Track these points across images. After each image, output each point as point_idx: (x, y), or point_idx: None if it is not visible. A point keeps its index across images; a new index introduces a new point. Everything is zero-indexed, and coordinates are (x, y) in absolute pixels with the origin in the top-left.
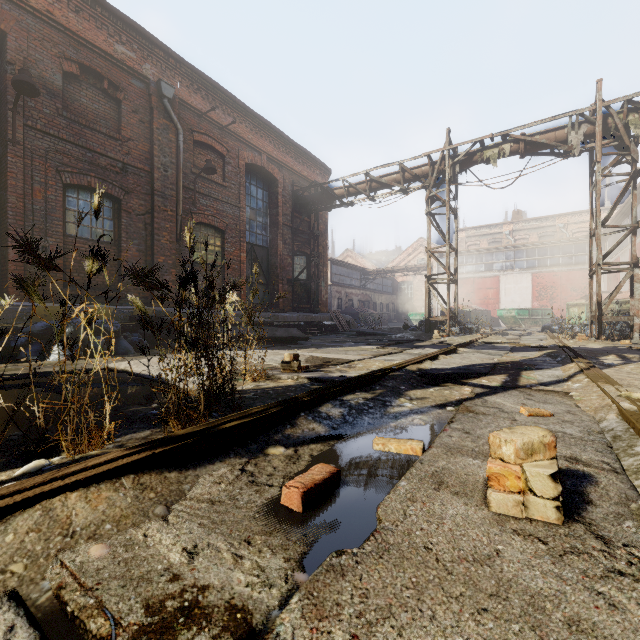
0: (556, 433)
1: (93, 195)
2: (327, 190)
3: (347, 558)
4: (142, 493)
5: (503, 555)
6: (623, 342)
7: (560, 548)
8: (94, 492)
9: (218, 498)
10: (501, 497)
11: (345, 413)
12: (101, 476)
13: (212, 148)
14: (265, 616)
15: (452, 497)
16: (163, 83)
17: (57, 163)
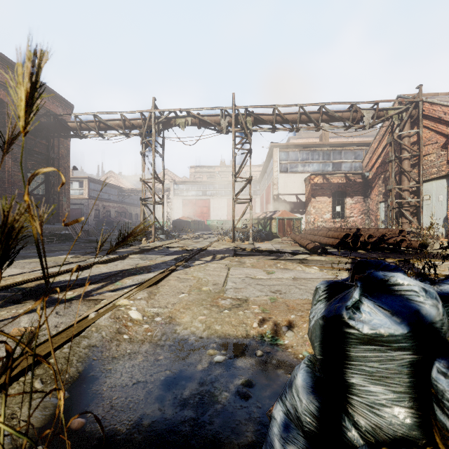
0: None
1: None
2: (61, 121)
3: None
4: None
5: None
6: (245, 243)
7: None
8: None
9: None
10: None
11: None
12: None
13: None
14: None
15: None
16: None
17: None
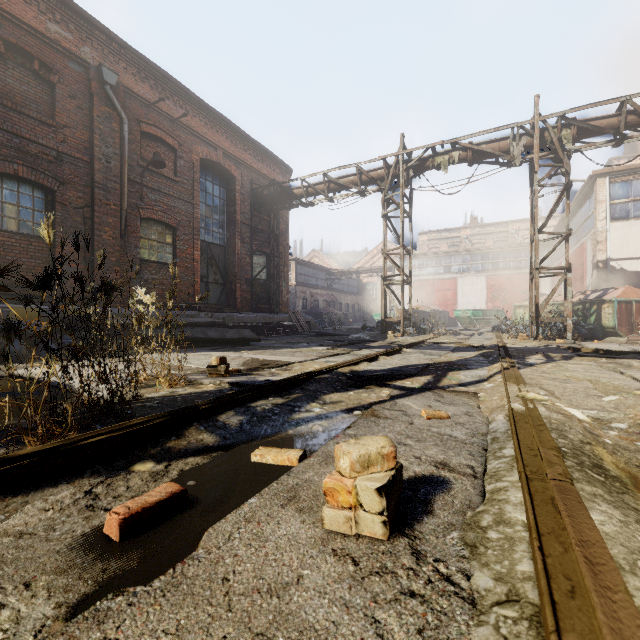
0: (442, 436)
1: (21, 185)
2: (286, 189)
3: (122, 600)
4: None
5: (303, 582)
6: (558, 341)
7: (368, 569)
8: None
9: (32, 529)
10: (333, 513)
11: (244, 421)
12: None
13: (162, 141)
14: None
15: (294, 514)
16: (104, 68)
17: None
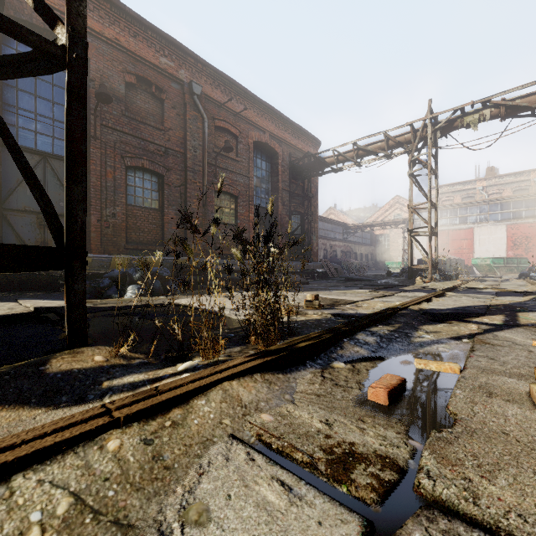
0: None
1: (145, 173)
2: (319, 159)
3: (447, 434)
4: (270, 386)
5: None
6: None
7: None
8: (243, 382)
9: (319, 393)
10: None
11: (378, 341)
12: (243, 372)
13: (228, 131)
14: (405, 462)
15: (505, 403)
16: (194, 83)
17: (121, 151)
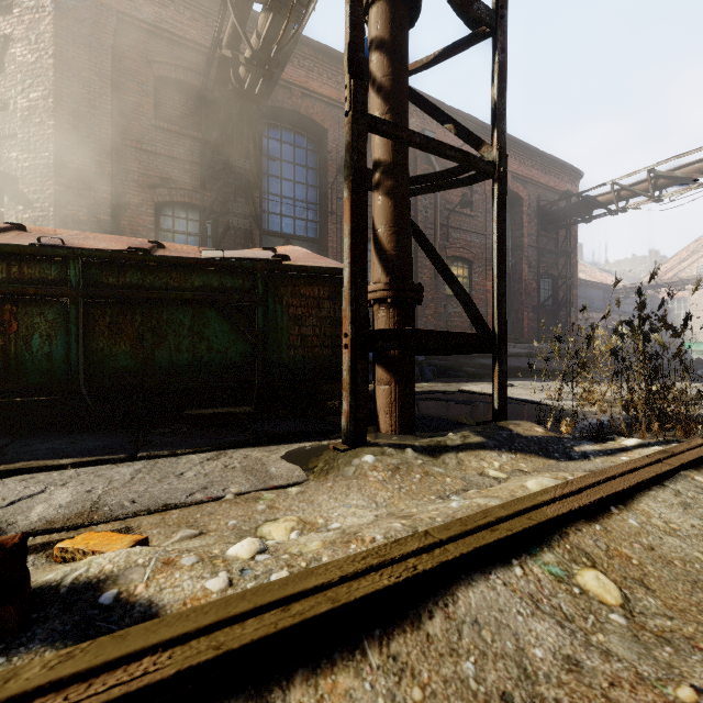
0: None
1: None
2: (587, 199)
3: None
4: None
5: None
6: None
7: None
8: None
9: None
10: None
11: None
12: None
13: None
14: None
15: None
16: (426, 131)
17: None
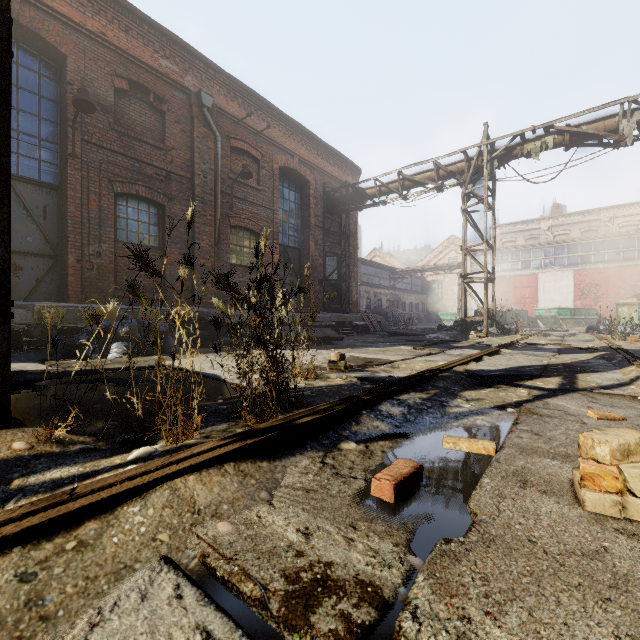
0: None
1: (140, 203)
2: (359, 190)
3: (456, 545)
4: (244, 479)
5: (611, 551)
6: None
7: None
8: (206, 476)
9: (310, 487)
10: (597, 497)
11: (405, 412)
12: (208, 462)
13: (247, 153)
14: (393, 591)
15: (541, 495)
16: (203, 93)
17: (109, 174)
